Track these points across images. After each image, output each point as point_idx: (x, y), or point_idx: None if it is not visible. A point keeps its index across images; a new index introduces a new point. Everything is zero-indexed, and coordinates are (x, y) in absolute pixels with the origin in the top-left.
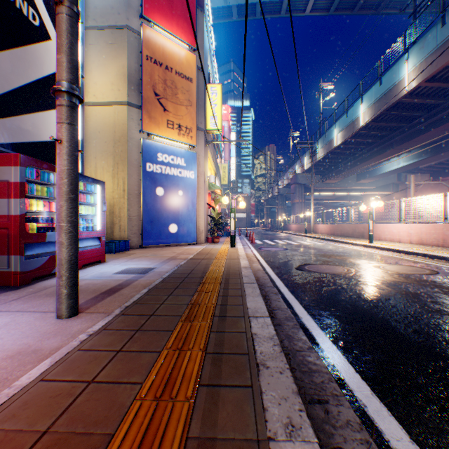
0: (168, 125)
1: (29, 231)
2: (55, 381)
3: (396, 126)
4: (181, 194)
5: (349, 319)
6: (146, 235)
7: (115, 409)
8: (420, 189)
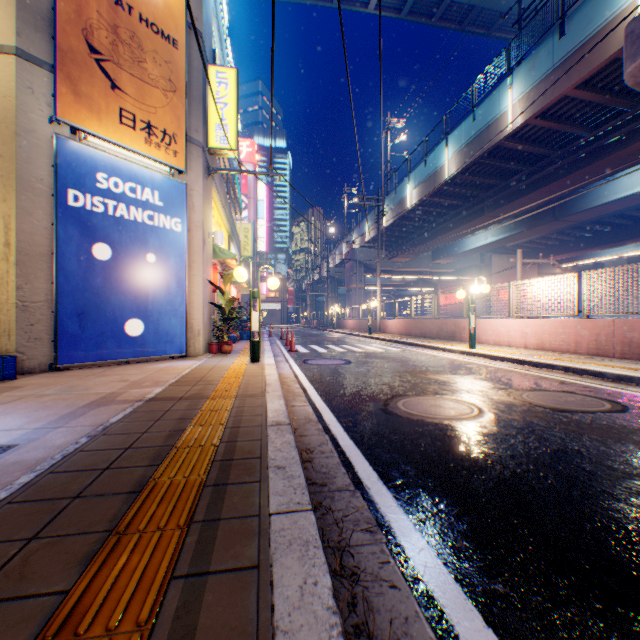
0: (123, 118)
1: None
2: None
3: (489, 183)
4: (153, 261)
5: None
6: (66, 342)
7: None
8: (507, 274)
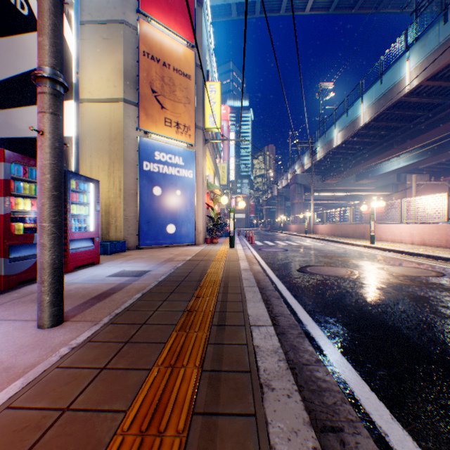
0: (166, 123)
1: (15, 232)
2: (24, 409)
3: (396, 126)
4: (179, 194)
5: (357, 326)
6: (143, 236)
7: (90, 448)
8: (420, 189)
